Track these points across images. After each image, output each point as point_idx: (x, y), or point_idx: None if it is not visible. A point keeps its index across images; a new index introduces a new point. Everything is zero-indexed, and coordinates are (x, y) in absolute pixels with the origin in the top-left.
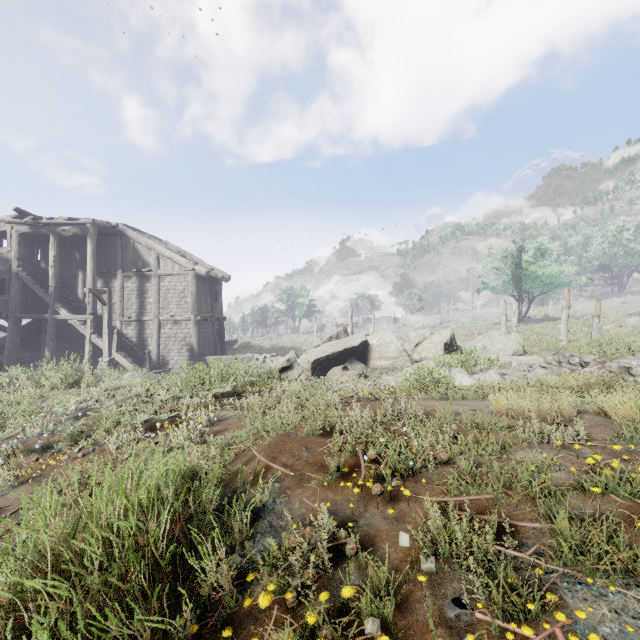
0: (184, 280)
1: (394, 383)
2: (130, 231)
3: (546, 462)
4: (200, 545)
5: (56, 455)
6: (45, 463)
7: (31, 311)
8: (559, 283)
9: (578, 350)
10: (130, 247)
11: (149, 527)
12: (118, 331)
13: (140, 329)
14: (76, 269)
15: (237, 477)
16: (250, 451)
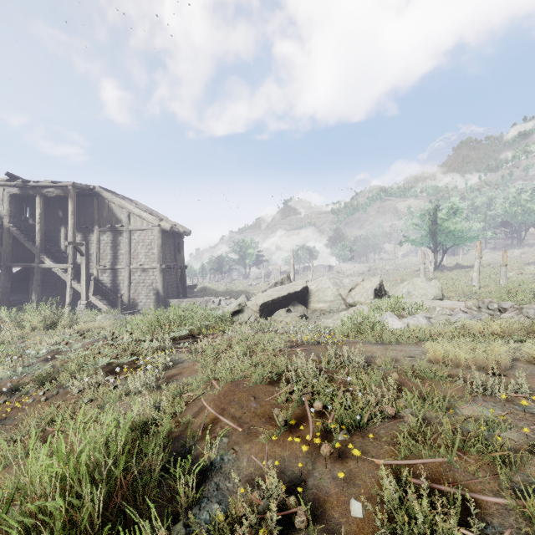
0: (151, 234)
1: (332, 325)
2: (105, 192)
3: (497, 421)
4: (144, 510)
5: (23, 397)
6: (11, 406)
7: (20, 261)
8: (469, 237)
9: (490, 295)
10: (105, 206)
11: (85, 502)
12: (94, 278)
13: (114, 276)
14: (59, 225)
15: (186, 429)
16: (200, 400)
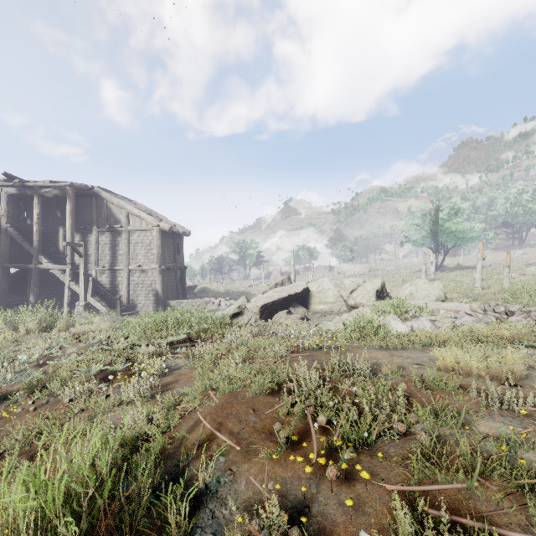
0: (150, 235)
1: (334, 328)
2: (104, 193)
3: (519, 440)
4: None
5: (12, 406)
6: None
7: (18, 261)
8: (470, 237)
9: (493, 297)
10: (104, 206)
11: None
12: (93, 279)
13: (112, 277)
14: (57, 225)
15: (180, 446)
16: (196, 412)
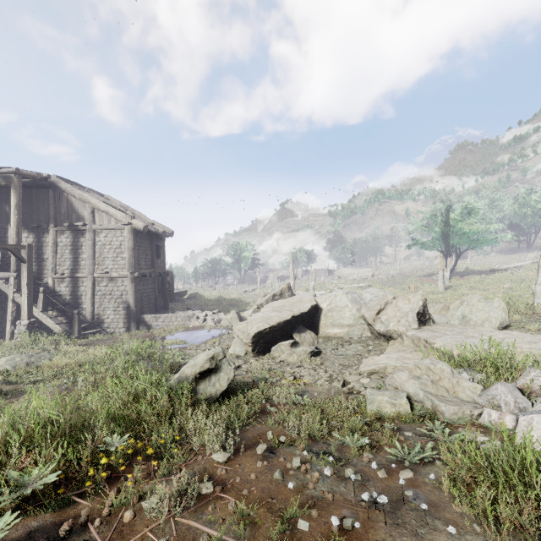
0: (120, 235)
1: (390, 409)
2: (63, 183)
3: None
4: None
5: None
6: None
7: None
8: (486, 239)
9: None
10: (63, 200)
11: None
12: (44, 289)
13: (74, 286)
14: (6, 223)
15: None
16: None
